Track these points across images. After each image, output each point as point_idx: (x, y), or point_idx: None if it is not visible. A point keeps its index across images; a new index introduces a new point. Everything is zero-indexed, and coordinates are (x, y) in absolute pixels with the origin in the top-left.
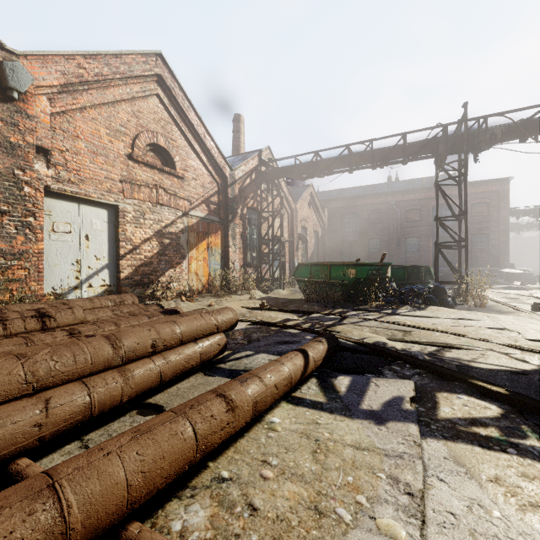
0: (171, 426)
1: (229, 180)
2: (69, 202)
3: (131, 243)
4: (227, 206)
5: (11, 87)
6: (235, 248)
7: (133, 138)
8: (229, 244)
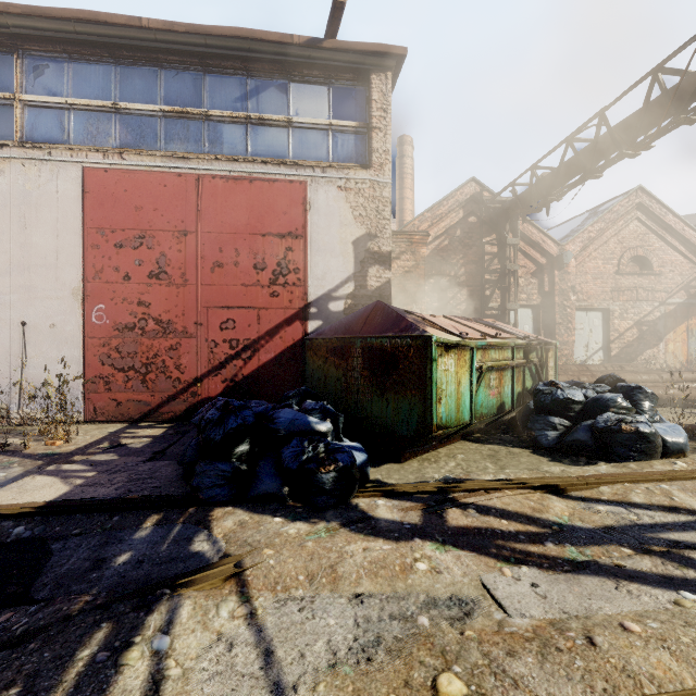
0: (691, 389)
1: None
2: (581, 311)
3: (617, 332)
4: None
5: (564, 263)
6: None
7: (618, 259)
8: None
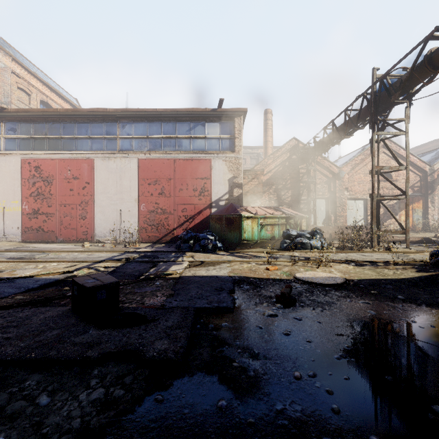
0: None
1: (428, 173)
2: (352, 200)
3: None
4: (426, 186)
5: (340, 177)
6: (434, 208)
7: None
8: (428, 206)
